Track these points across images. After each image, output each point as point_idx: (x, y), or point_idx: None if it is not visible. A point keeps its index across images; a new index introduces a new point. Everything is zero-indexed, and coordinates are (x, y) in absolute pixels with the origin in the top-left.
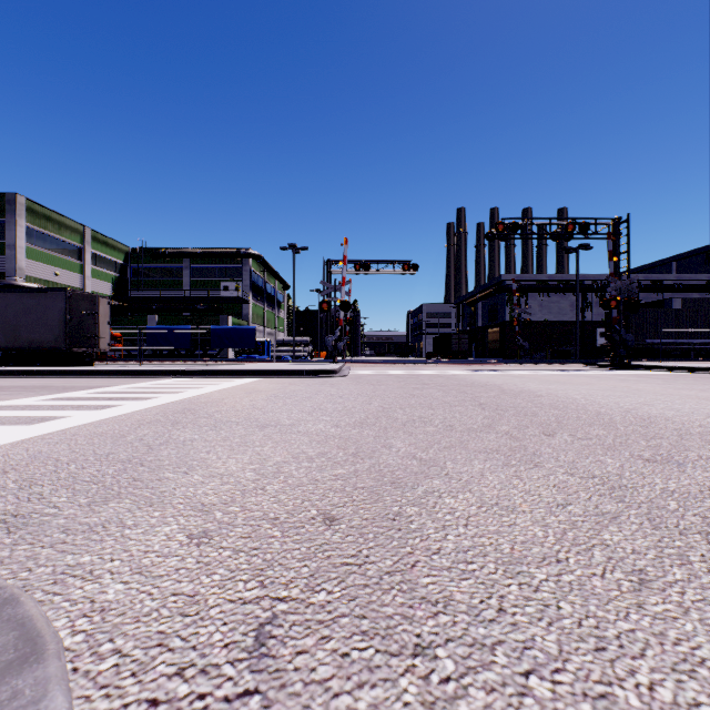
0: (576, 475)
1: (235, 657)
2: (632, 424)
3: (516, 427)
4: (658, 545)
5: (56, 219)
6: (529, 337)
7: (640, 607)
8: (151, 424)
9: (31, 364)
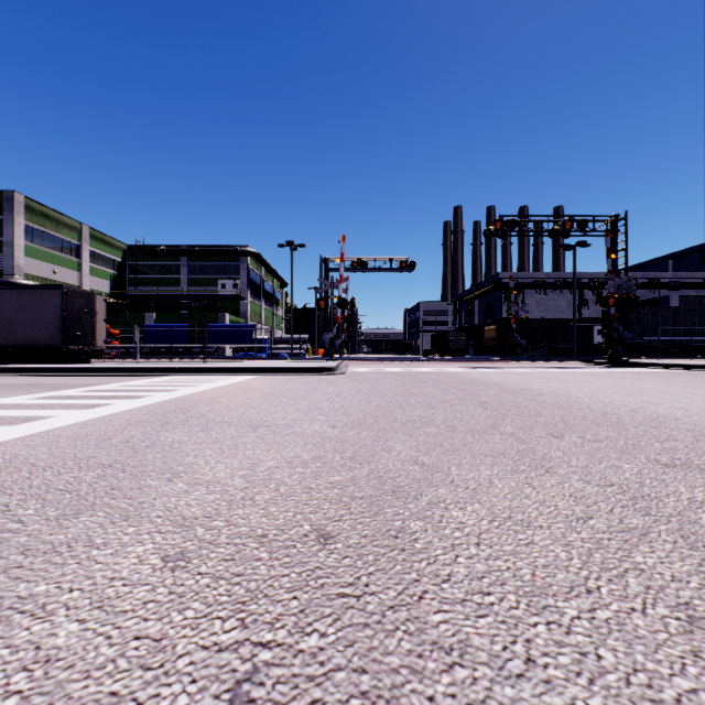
0: (592, 482)
1: None
2: (642, 424)
3: (521, 428)
4: (700, 570)
5: (53, 216)
6: (526, 335)
7: (697, 656)
8: (140, 424)
9: (27, 361)
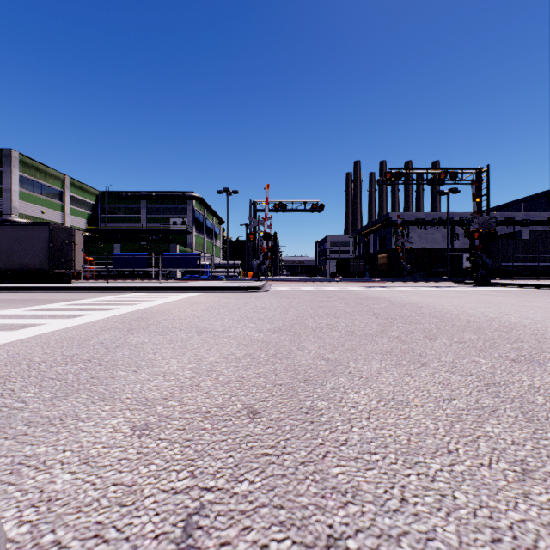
0: (456, 373)
1: (164, 549)
2: (497, 330)
3: (404, 333)
4: (533, 436)
5: (42, 169)
6: (410, 261)
7: (527, 497)
8: (111, 330)
9: (22, 282)
